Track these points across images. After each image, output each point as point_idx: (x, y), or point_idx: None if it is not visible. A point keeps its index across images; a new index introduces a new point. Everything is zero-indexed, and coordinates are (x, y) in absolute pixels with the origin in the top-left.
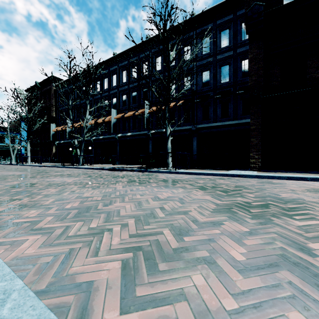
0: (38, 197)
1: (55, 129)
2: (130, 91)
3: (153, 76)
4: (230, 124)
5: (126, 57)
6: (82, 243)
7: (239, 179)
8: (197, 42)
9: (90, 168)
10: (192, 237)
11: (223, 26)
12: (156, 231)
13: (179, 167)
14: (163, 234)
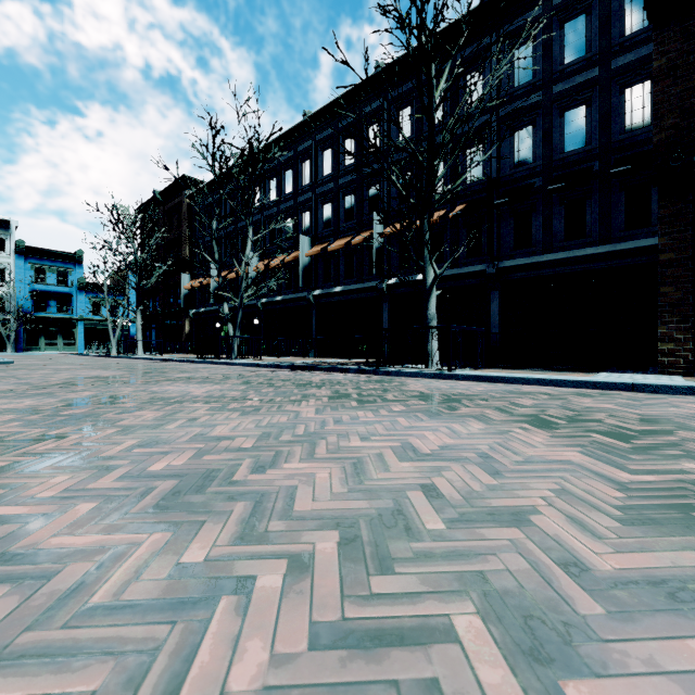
0: (105, 433)
1: (189, 284)
2: (341, 193)
3: (392, 146)
4: (591, 256)
5: (332, 117)
6: (112, 665)
7: (637, 396)
8: (504, 46)
9: (253, 364)
10: (603, 682)
11: (570, 8)
12: (423, 612)
13: (457, 364)
14: (456, 637)
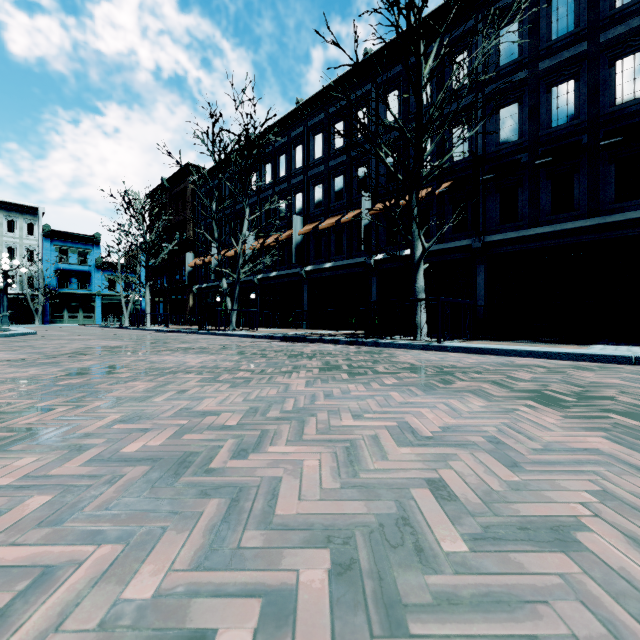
0: (91, 406)
1: (193, 262)
2: (331, 175)
3: (381, 124)
4: (579, 229)
5: (323, 104)
6: None
7: None
8: (493, 21)
9: (249, 335)
10: None
11: None
12: None
13: (446, 335)
14: None
